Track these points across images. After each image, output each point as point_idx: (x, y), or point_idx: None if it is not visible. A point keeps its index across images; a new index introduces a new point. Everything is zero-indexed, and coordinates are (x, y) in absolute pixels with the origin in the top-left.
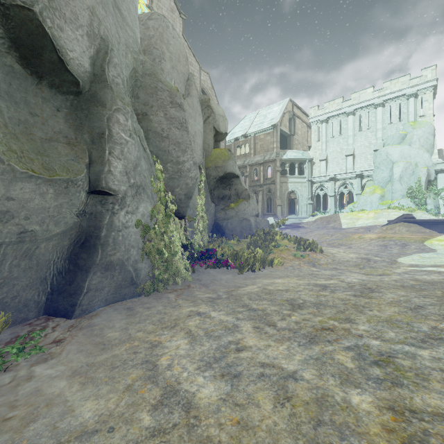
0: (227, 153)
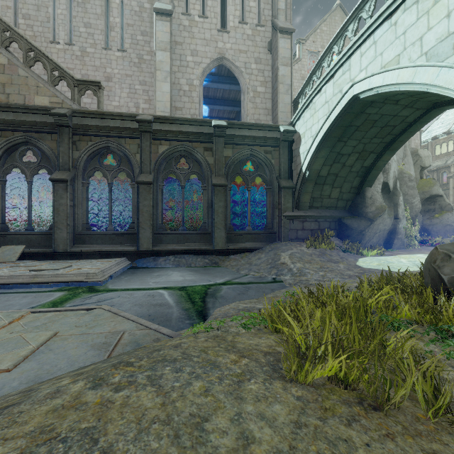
0: (432, 181)
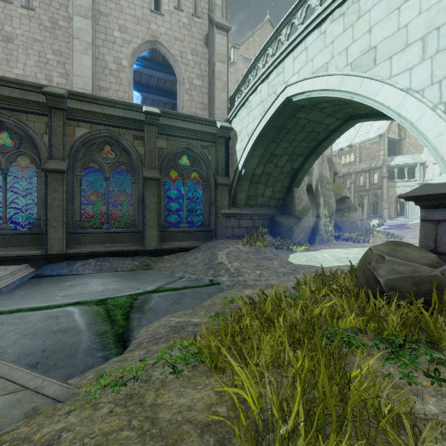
0: (342, 185)
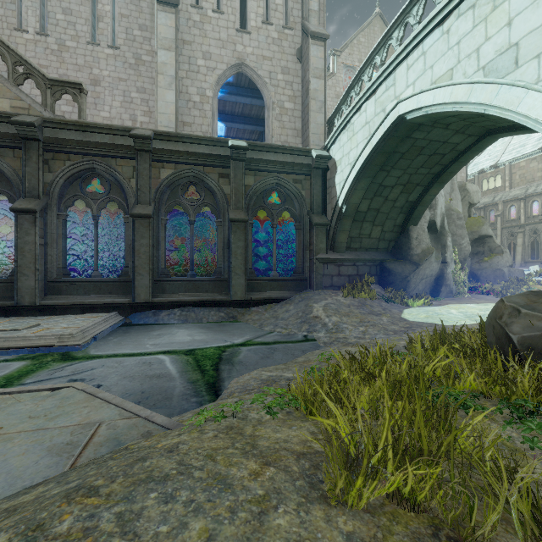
0: (481, 220)
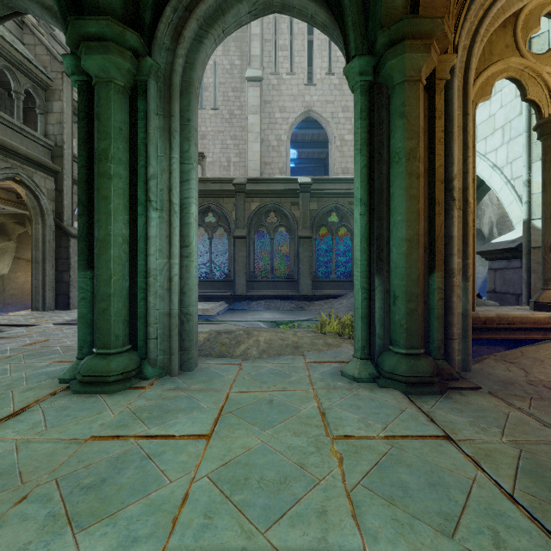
0: None
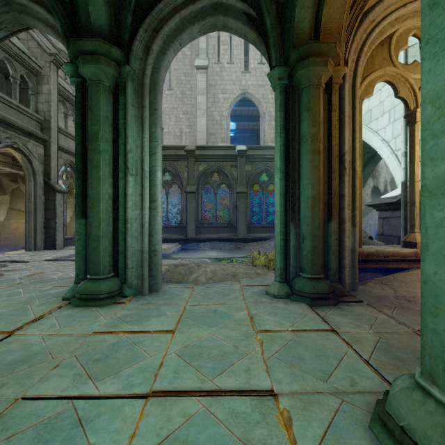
0: None
